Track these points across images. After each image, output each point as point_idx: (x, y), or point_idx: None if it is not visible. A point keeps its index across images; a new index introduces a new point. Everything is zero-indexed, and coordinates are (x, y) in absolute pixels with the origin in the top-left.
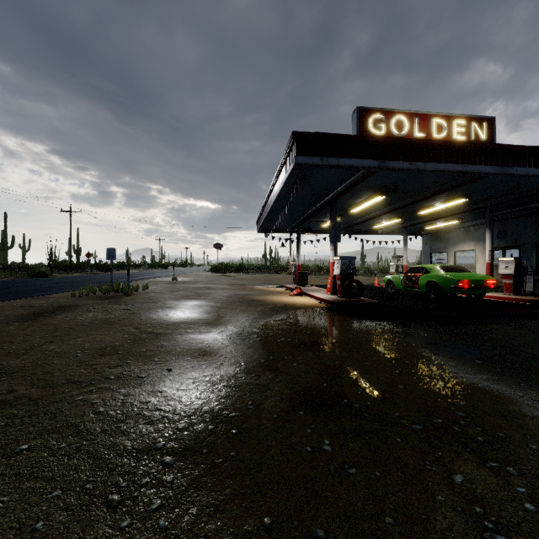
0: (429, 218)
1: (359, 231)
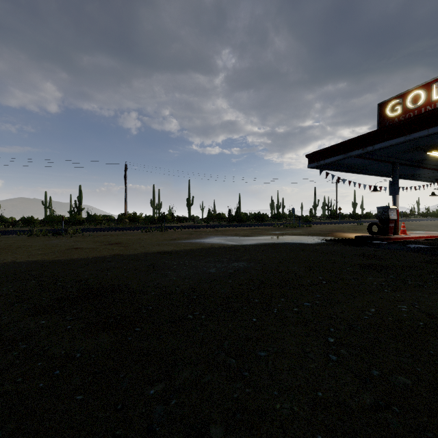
0: None
1: None
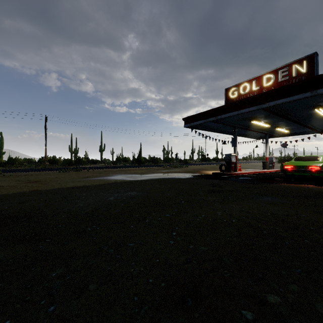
0: None
1: None
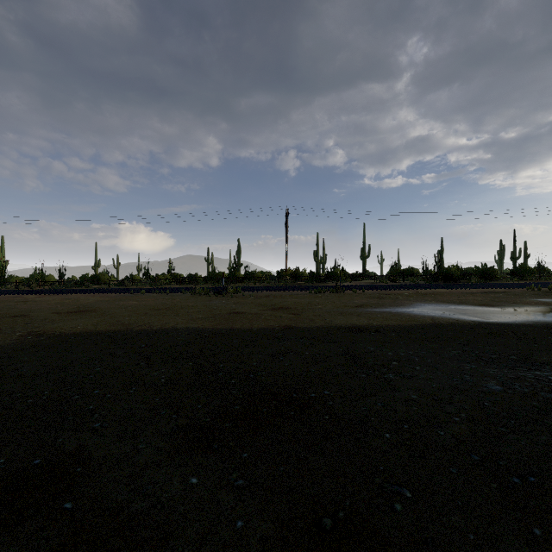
0: None
1: None
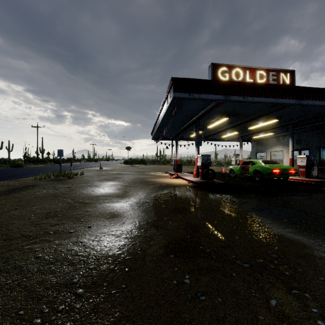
0: (255, 131)
1: (213, 139)
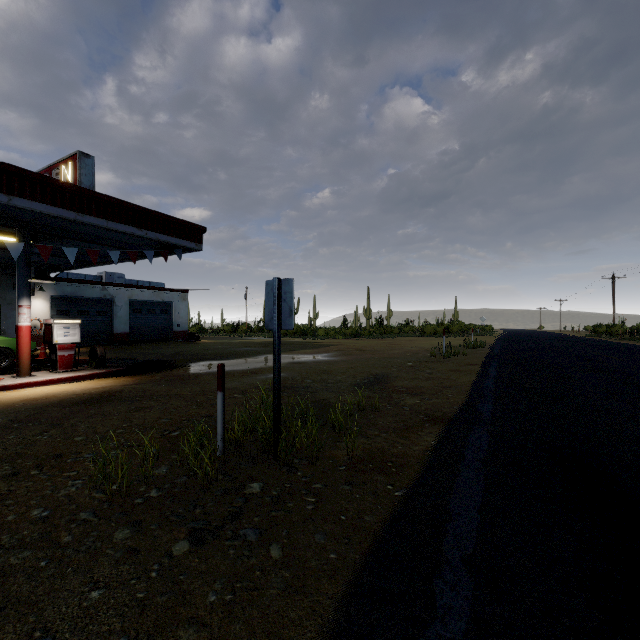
0: None
1: None
